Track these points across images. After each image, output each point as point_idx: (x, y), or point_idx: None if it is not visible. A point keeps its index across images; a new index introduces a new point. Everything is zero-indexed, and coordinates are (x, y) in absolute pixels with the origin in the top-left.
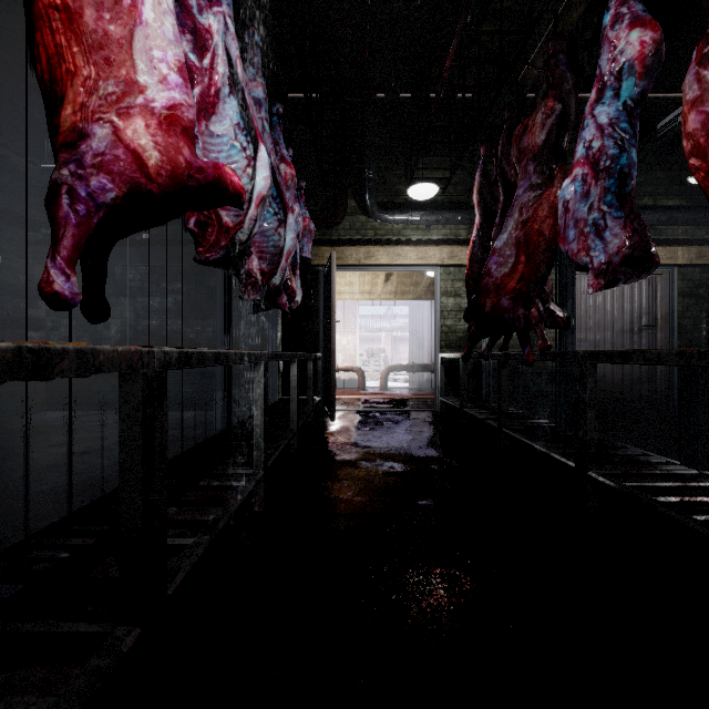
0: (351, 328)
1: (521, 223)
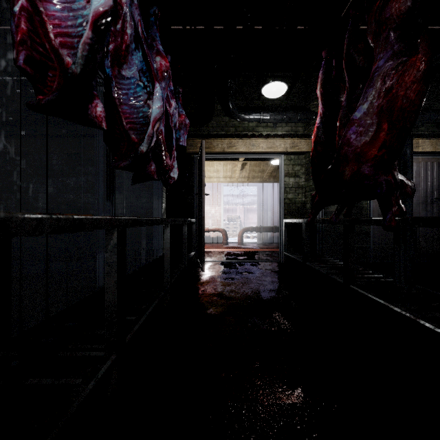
0: (218, 202)
1: (383, 91)
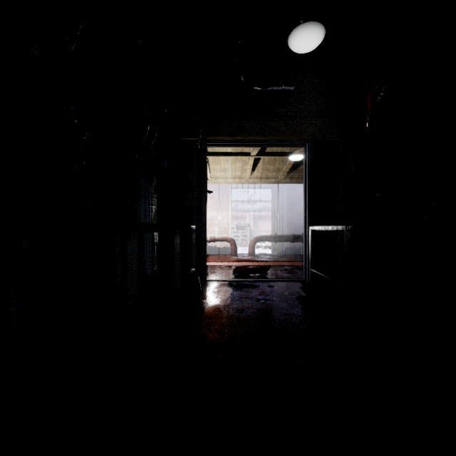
0: (225, 206)
1: None
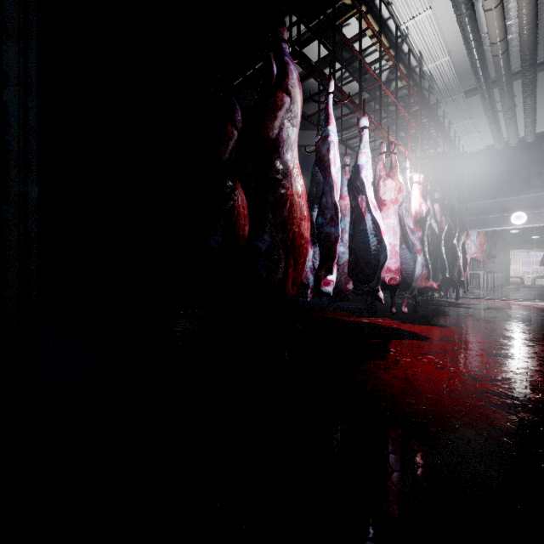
0: (517, 262)
1: None
